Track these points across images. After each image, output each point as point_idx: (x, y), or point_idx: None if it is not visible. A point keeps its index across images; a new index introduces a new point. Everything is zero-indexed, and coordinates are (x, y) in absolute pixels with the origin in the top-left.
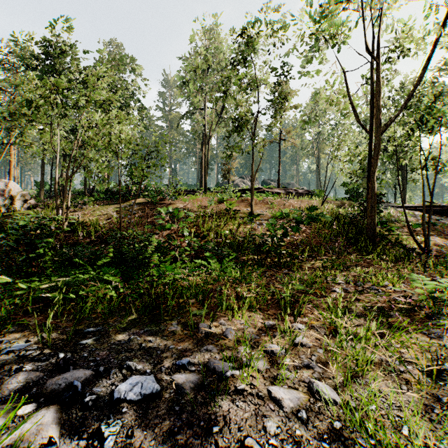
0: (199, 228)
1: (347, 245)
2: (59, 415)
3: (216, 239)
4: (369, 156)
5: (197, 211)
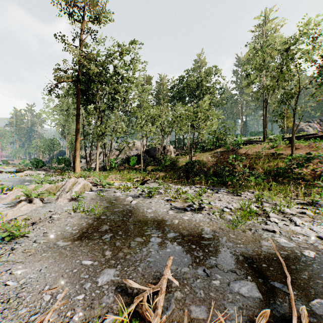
0: (252, 164)
1: None
2: (211, 191)
3: (261, 170)
4: None
5: (252, 155)
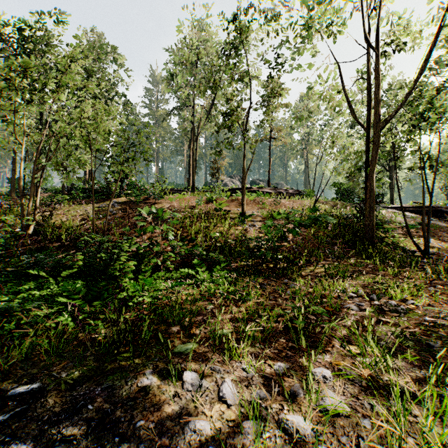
0: (187, 230)
1: (344, 248)
2: None
3: (205, 242)
4: (366, 154)
5: (184, 211)
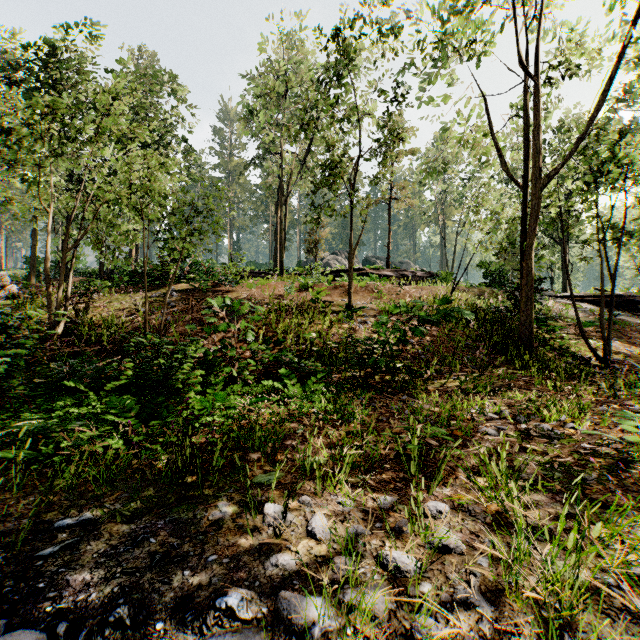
0: (272, 329)
1: (491, 353)
2: None
3: (297, 346)
4: (522, 222)
5: (269, 302)
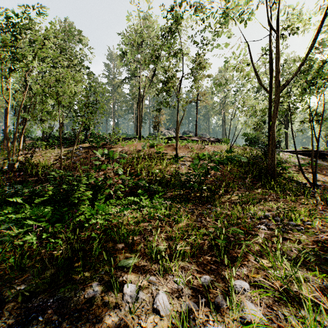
0: (134, 167)
1: (253, 181)
2: None
3: (148, 177)
4: (269, 110)
5: (133, 153)
